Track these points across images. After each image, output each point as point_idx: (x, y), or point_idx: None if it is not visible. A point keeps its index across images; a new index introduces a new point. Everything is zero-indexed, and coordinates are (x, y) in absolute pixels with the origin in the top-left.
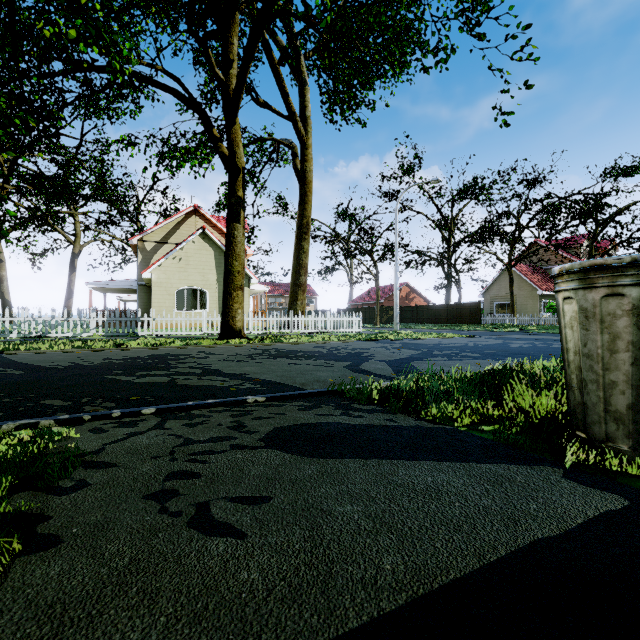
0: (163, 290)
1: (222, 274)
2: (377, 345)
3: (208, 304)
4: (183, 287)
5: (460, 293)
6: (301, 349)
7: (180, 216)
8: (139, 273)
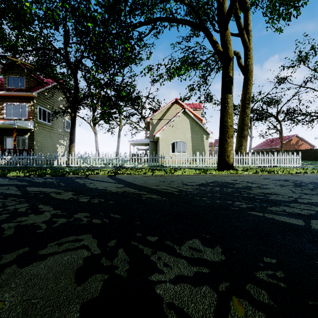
0: (164, 143)
1: (193, 133)
2: None
3: (186, 149)
4: (174, 141)
5: None
6: None
7: (168, 105)
8: (150, 135)
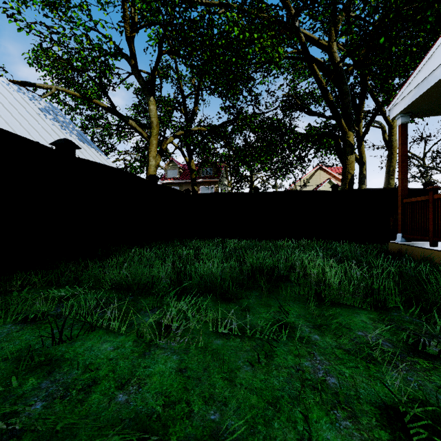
0: None
1: None
2: None
3: None
4: None
5: None
6: None
7: (312, 171)
8: None
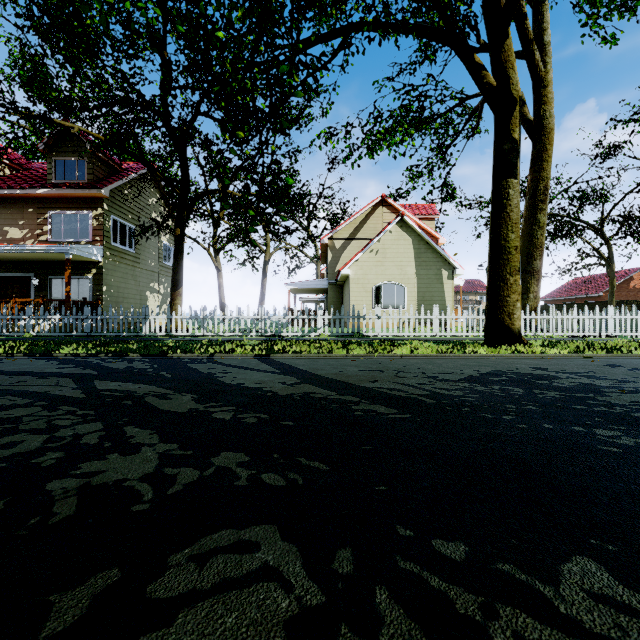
0: (360, 287)
1: (421, 266)
2: None
3: (406, 301)
4: (380, 283)
5: None
6: None
7: (367, 209)
8: (329, 272)
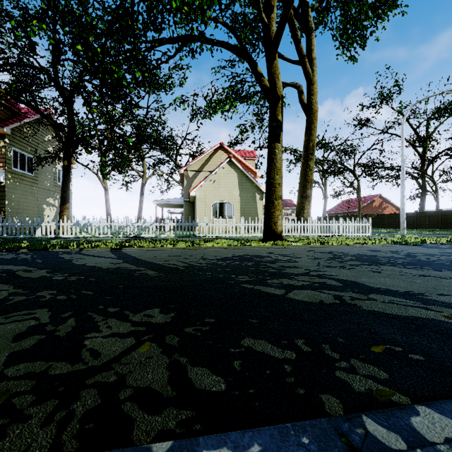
0: (203, 204)
1: (243, 191)
2: (438, 250)
3: (233, 213)
4: (216, 201)
5: (438, 201)
6: (366, 253)
7: (210, 151)
8: (185, 193)
